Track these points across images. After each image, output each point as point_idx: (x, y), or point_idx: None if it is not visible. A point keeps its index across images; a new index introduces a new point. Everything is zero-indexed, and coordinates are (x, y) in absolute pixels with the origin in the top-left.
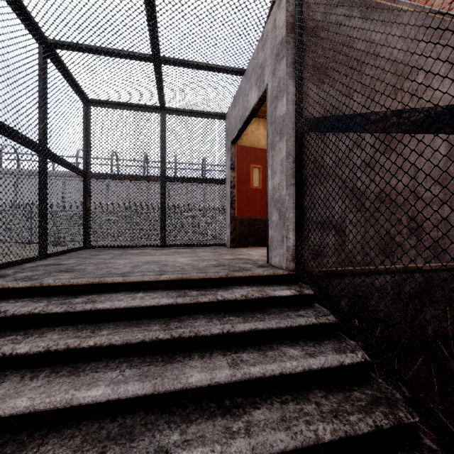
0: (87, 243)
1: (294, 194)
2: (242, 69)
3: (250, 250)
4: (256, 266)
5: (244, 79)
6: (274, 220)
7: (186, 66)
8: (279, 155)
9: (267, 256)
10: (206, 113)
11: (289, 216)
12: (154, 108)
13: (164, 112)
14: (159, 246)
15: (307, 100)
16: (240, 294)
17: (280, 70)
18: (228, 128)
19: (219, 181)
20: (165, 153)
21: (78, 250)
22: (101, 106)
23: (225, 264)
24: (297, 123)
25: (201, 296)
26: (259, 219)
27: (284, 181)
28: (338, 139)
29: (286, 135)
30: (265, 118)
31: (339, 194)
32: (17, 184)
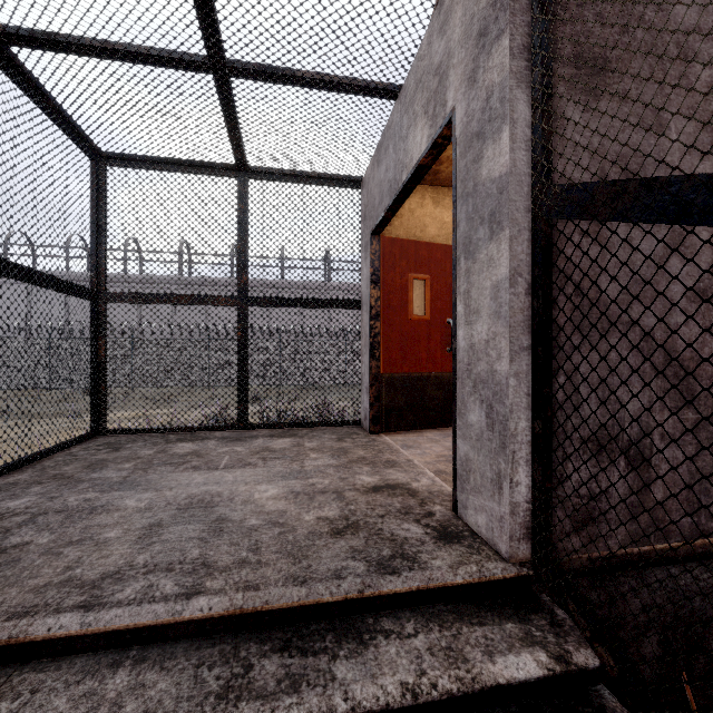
0: (100, 425)
1: (528, 373)
2: (395, 85)
3: (409, 442)
4: (431, 533)
5: (398, 107)
6: (472, 424)
7: (279, 80)
8: (487, 273)
9: (453, 496)
10: (324, 176)
11: (516, 428)
12: (227, 168)
13: (245, 175)
14: (236, 428)
15: (560, 139)
16: (399, 683)
17: (491, 68)
18: (366, 205)
19: (349, 305)
20: (248, 253)
21: (76, 444)
22: (127, 165)
23: (358, 523)
24: (539, 195)
25: (288, 694)
26: (426, 377)
27: (502, 340)
28: (632, 234)
29: (509, 227)
30: (436, 184)
31: (635, 367)
32: (31, 294)
